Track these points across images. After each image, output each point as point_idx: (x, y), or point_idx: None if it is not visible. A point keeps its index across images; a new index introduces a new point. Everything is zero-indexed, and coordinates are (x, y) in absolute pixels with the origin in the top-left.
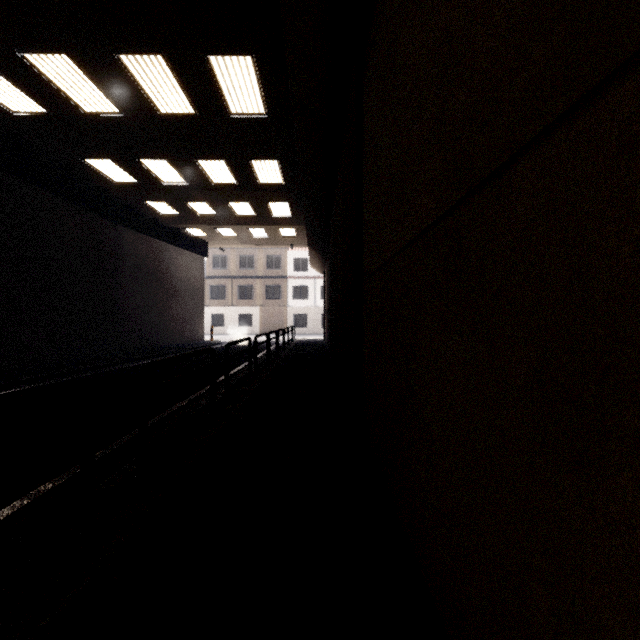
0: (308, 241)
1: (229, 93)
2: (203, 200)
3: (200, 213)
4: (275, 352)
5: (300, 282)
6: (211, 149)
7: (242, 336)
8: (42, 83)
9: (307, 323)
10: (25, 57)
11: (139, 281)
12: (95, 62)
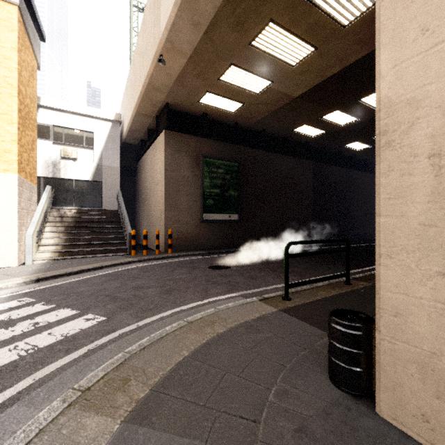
0: None
1: None
2: None
3: None
4: None
5: None
6: None
7: None
8: (374, 140)
9: None
10: (373, 137)
11: None
12: None
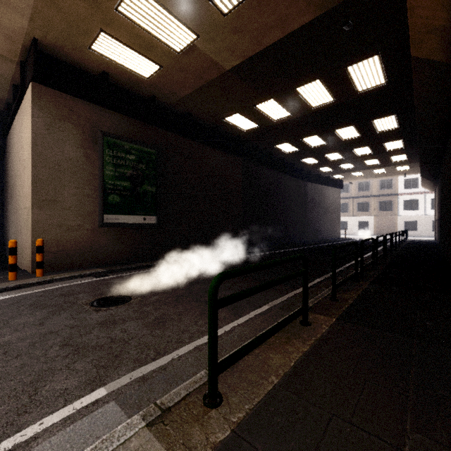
0: (421, 174)
1: (379, 127)
2: (348, 163)
3: (344, 168)
4: (398, 243)
5: (410, 197)
6: (362, 144)
7: (361, 236)
8: (302, 143)
9: (417, 228)
10: (302, 139)
11: (312, 206)
12: (324, 134)
